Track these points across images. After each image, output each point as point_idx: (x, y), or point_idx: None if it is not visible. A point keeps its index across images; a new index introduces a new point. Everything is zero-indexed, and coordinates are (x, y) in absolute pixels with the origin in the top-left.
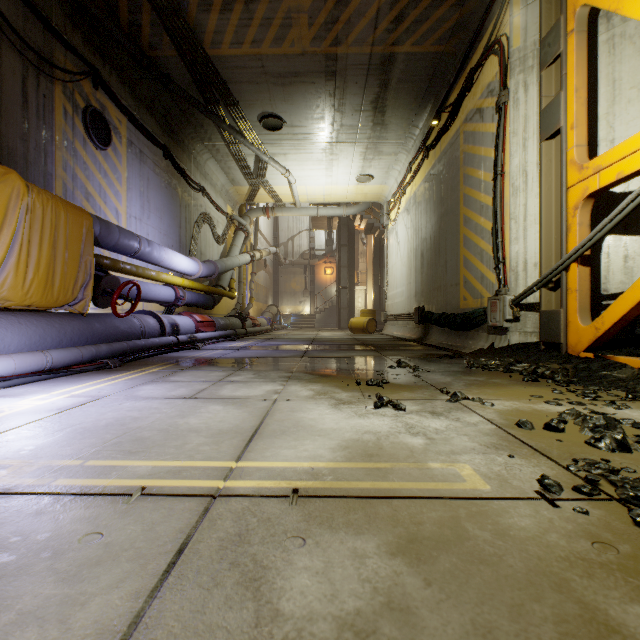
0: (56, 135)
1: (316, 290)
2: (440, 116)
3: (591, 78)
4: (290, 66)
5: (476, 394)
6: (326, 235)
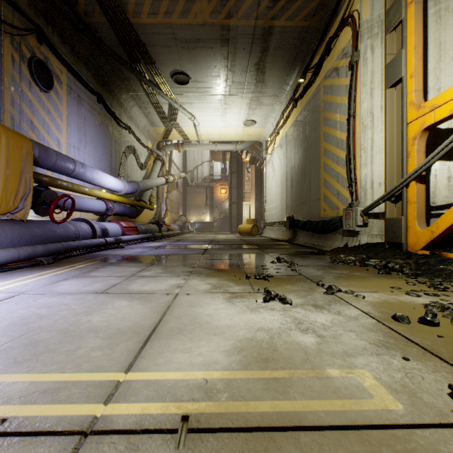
0: (4, 77)
1: (214, 205)
2: (305, 76)
3: (422, 42)
4: (194, 34)
5: (346, 286)
6: (221, 165)
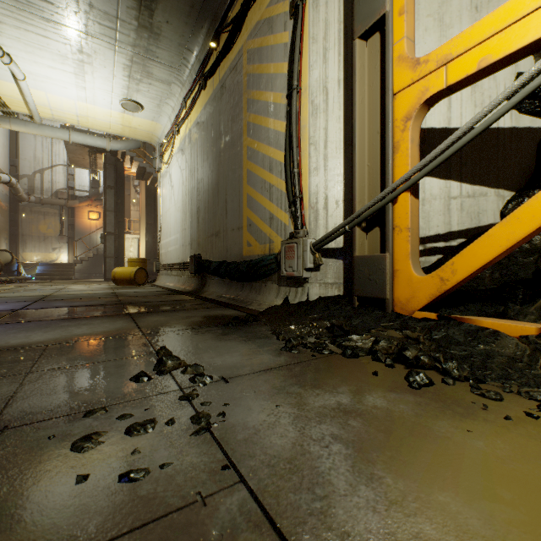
0: None
1: (77, 236)
2: (219, 38)
3: None
4: None
5: None
6: (91, 175)
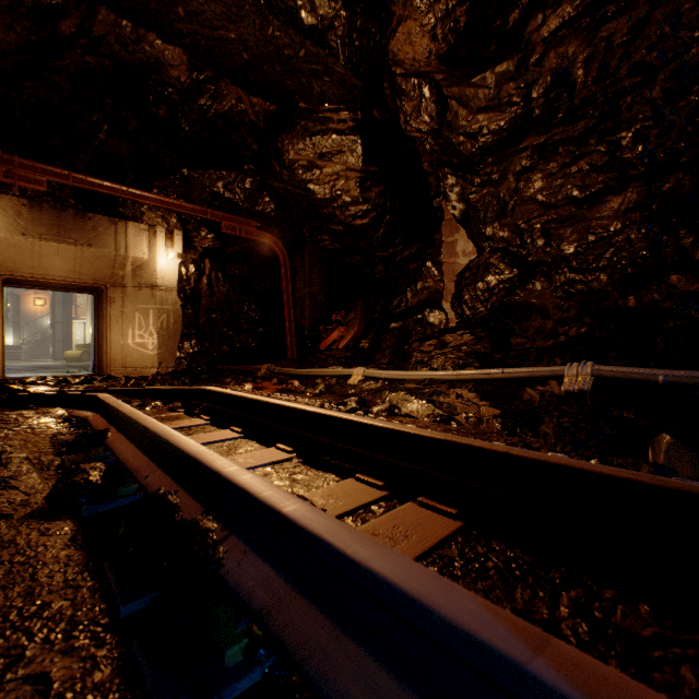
0: None
1: (23, 320)
2: None
3: None
4: None
5: None
6: None
